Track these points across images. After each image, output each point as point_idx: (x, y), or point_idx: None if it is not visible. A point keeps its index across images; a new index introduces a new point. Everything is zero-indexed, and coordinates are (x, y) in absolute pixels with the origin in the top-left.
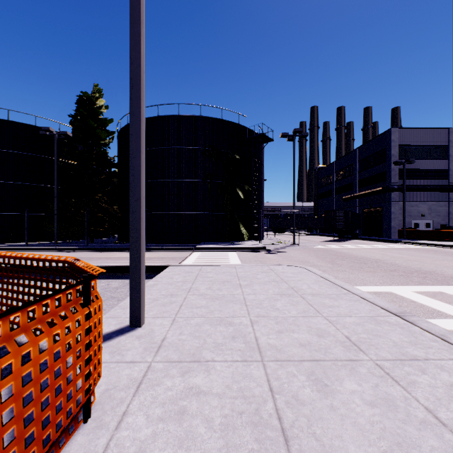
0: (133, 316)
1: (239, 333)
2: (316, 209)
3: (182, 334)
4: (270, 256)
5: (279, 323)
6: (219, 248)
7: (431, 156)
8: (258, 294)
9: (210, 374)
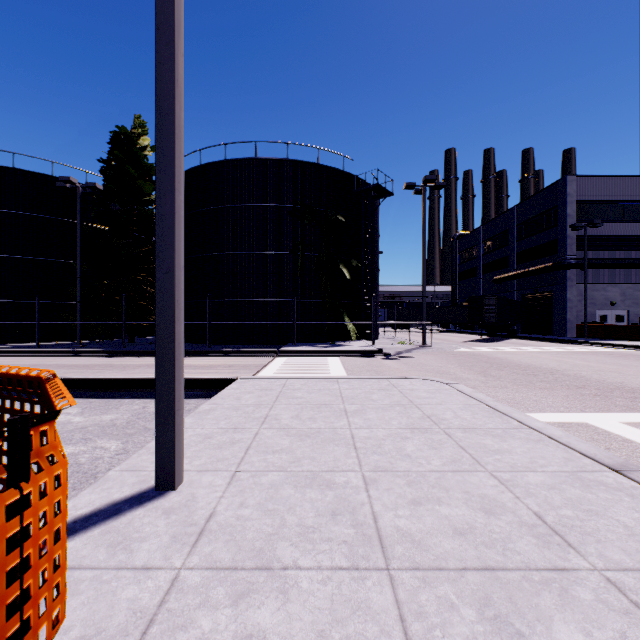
0: (162, 472)
1: (344, 503)
2: (455, 295)
3: (244, 505)
4: (390, 364)
5: (414, 483)
6: (313, 351)
7: (625, 217)
8: (375, 427)
9: (288, 601)
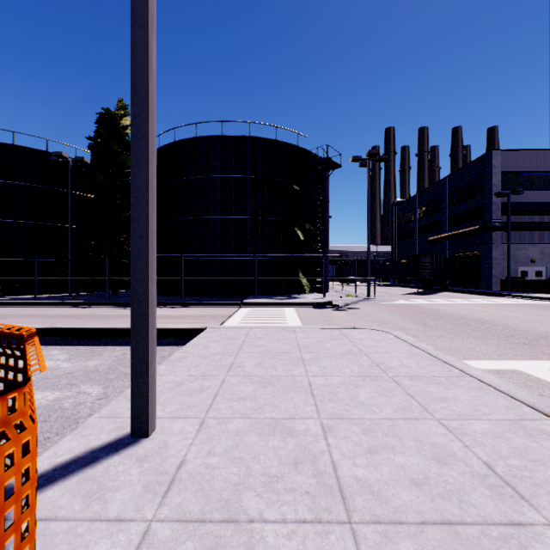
0: (136, 420)
1: (305, 452)
2: (394, 254)
3: (212, 453)
4: (339, 314)
5: (369, 431)
6: (272, 303)
7: (543, 186)
8: (330, 375)
9: None
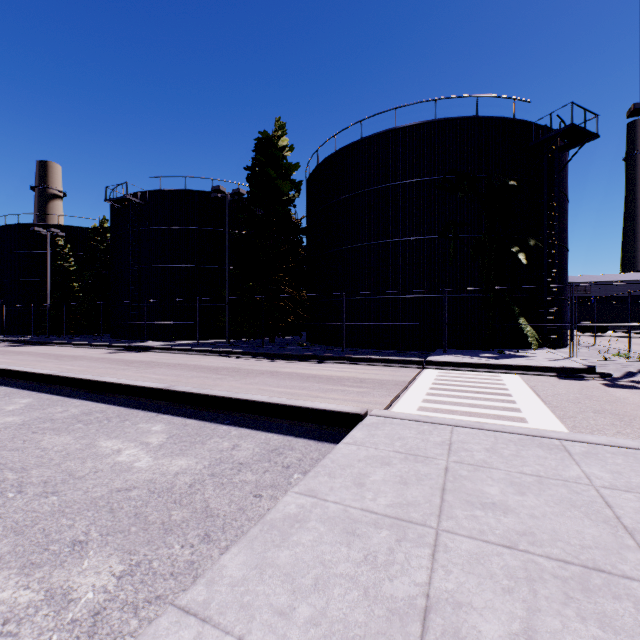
0: None
1: None
2: None
3: None
4: (632, 398)
5: None
6: (476, 364)
7: None
8: None
9: None
